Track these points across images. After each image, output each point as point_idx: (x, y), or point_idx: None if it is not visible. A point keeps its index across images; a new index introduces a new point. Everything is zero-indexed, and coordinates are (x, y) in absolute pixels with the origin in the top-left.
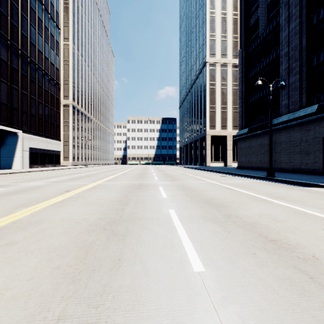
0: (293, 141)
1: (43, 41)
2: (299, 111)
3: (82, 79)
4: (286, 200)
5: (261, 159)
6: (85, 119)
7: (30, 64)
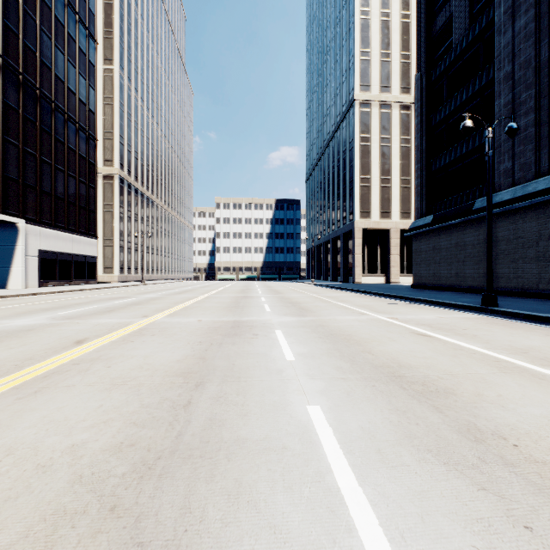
0: (523, 238)
1: (66, 61)
2: (536, 181)
3: (137, 131)
4: None
5: (459, 271)
6: (142, 200)
7: (41, 100)
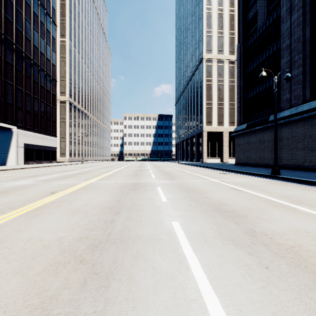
0: (296, 137)
1: (39, 37)
2: (303, 105)
3: (79, 76)
4: (311, 206)
5: (261, 155)
6: (82, 115)
7: (25, 59)
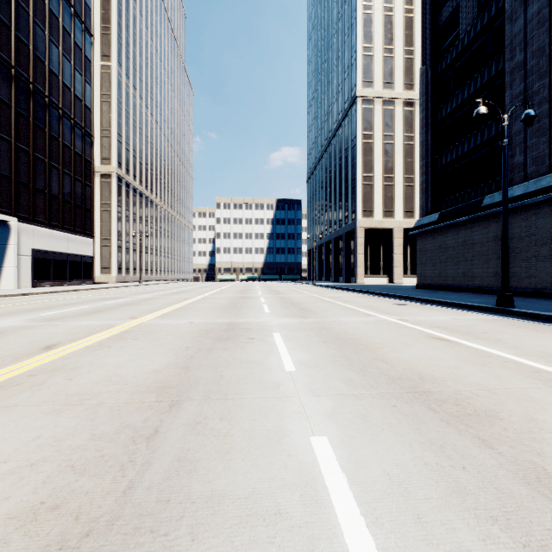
0: (536, 235)
1: (60, 56)
2: (550, 175)
3: (136, 130)
4: None
5: (467, 270)
6: (140, 200)
7: (34, 95)
